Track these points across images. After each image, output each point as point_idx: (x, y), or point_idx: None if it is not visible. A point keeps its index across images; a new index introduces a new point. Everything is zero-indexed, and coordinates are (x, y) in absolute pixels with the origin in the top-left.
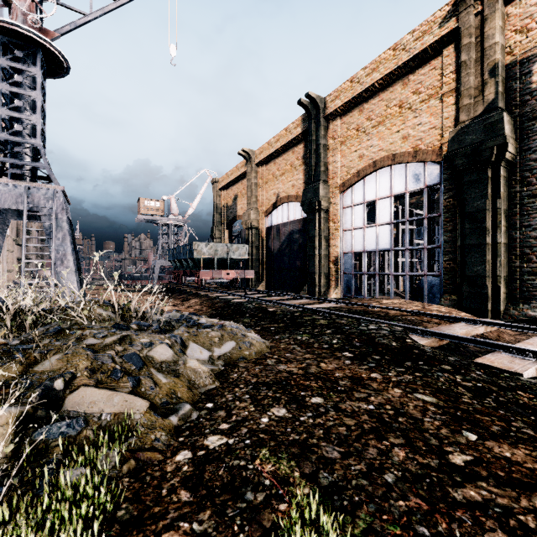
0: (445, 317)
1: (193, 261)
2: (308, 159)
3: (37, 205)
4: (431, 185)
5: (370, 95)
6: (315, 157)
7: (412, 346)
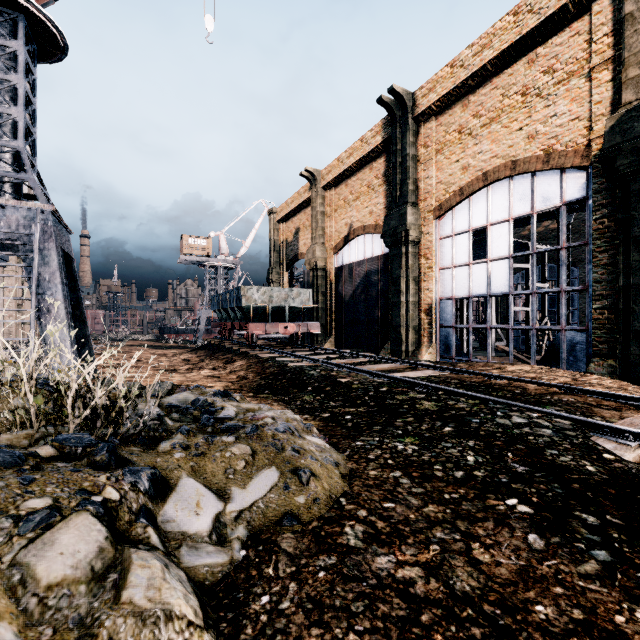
0: (625, 398)
1: (241, 310)
2: (391, 176)
3: (14, 230)
4: (572, 201)
5: (478, 82)
6: (401, 172)
7: (632, 476)
